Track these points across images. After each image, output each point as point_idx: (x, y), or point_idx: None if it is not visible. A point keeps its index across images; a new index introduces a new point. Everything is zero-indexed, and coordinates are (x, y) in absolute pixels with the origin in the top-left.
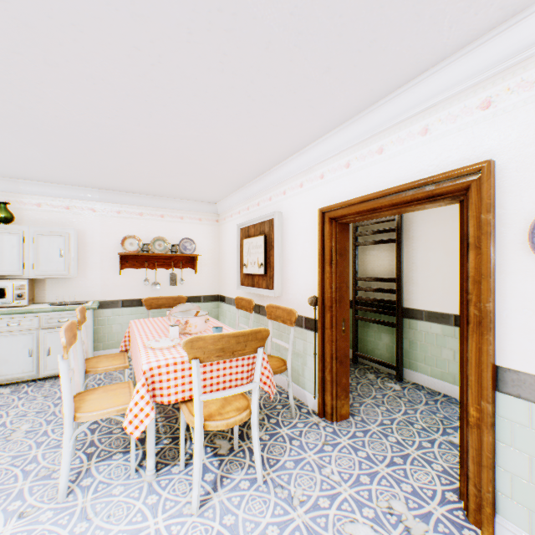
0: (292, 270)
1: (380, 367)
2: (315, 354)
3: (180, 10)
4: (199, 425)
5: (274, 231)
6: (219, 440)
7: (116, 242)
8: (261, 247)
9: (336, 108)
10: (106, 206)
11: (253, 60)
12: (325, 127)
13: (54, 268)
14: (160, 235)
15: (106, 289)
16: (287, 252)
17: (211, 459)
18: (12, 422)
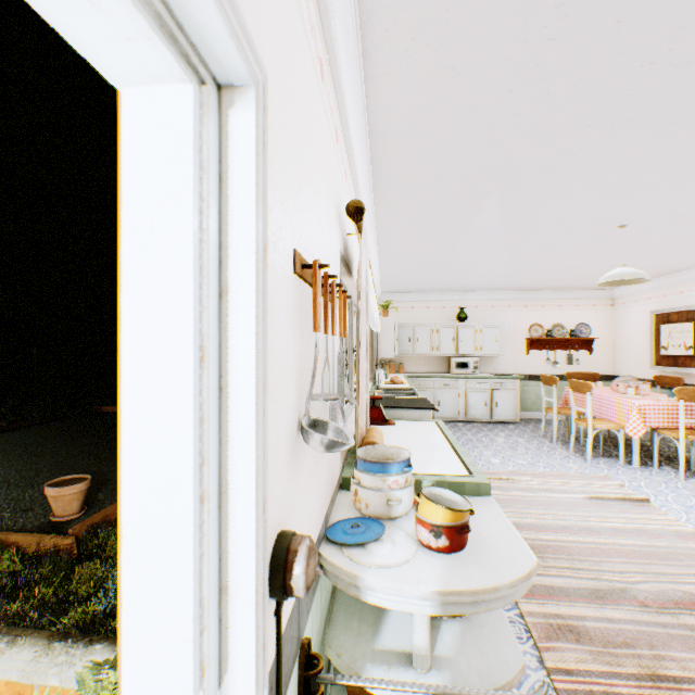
0: None
1: None
2: None
3: (689, 234)
4: (682, 435)
5: None
6: (673, 465)
7: (523, 329)
8: (688, 332)
9: None
10: (516, 302)
11: None
12: None
13: (491, 350)
14: (557, 322)
15: (516, 366)
16: None
17: (674, 469)
18: (508, 437)
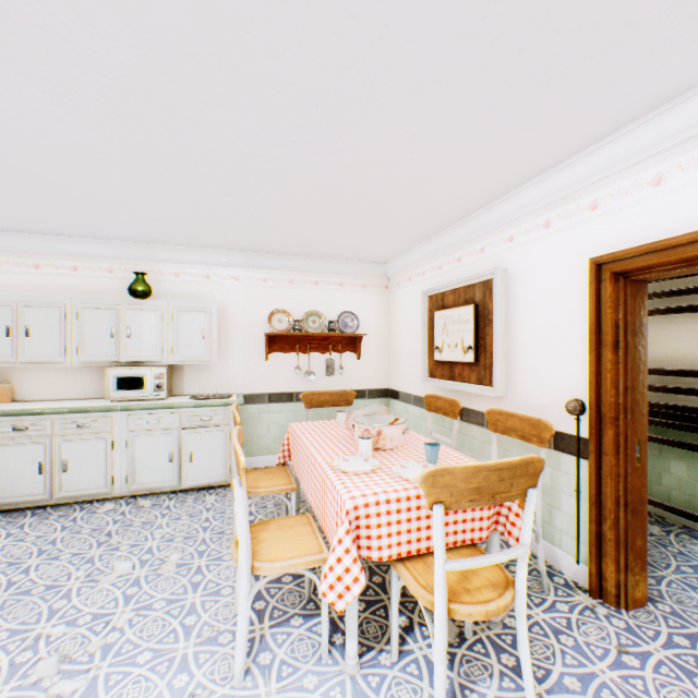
0: (528, 357)
1: (665, 514)
2: (578, 492)
3: None
4: (442, 610)
5: (495, 297)
6: None
7: (262, 318)
8: (468, 323)
9: (655, 80)
10: (250, 272)
11: (541, 4)
12: (615, 121)
13: (195, 353)
14: (314, 308)
15: (250, 379)
16: (515, 330)
17: None
18: (159, 548)
